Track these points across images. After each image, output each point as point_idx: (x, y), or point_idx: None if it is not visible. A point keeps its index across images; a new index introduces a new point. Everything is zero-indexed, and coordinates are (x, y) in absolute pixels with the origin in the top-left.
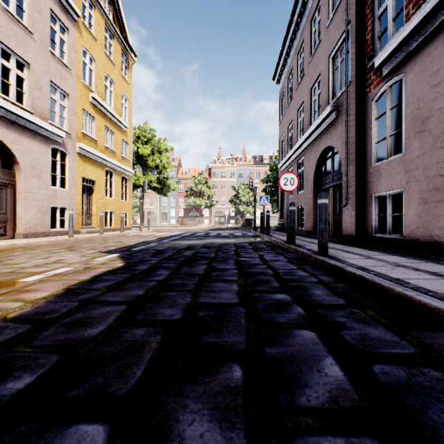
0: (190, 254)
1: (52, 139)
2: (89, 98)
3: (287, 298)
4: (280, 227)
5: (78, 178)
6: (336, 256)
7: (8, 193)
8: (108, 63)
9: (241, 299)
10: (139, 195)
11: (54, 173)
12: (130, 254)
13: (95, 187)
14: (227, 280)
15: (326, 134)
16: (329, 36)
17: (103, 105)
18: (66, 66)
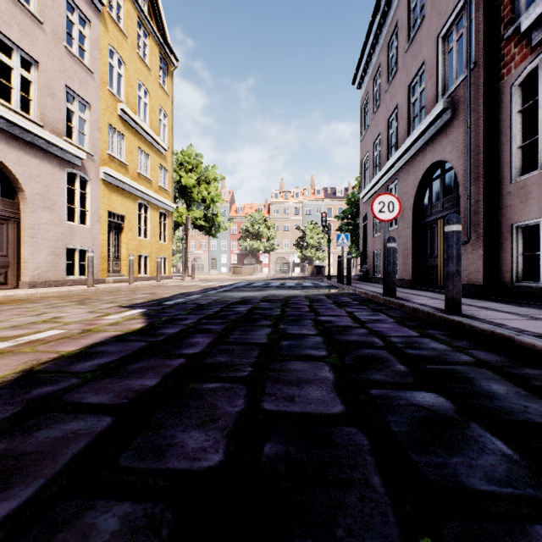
0: (245, 311)
1: (68, 161)
2: (118, 111)
3: (444, 404)
4: (363, 276)
5: (102, 212)
6: (475, 315)
7: (10, 229)
8: (142, 67)
9: (349, 404)
10: (181, 234)
11: (73, 205)
12: (160, 309)
13: (125, 224)
14: (309, 357)
15: (433, 144)
16: (438, 7)
17: (135, 119)
18: (87, 67)
